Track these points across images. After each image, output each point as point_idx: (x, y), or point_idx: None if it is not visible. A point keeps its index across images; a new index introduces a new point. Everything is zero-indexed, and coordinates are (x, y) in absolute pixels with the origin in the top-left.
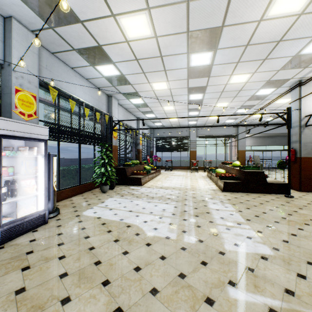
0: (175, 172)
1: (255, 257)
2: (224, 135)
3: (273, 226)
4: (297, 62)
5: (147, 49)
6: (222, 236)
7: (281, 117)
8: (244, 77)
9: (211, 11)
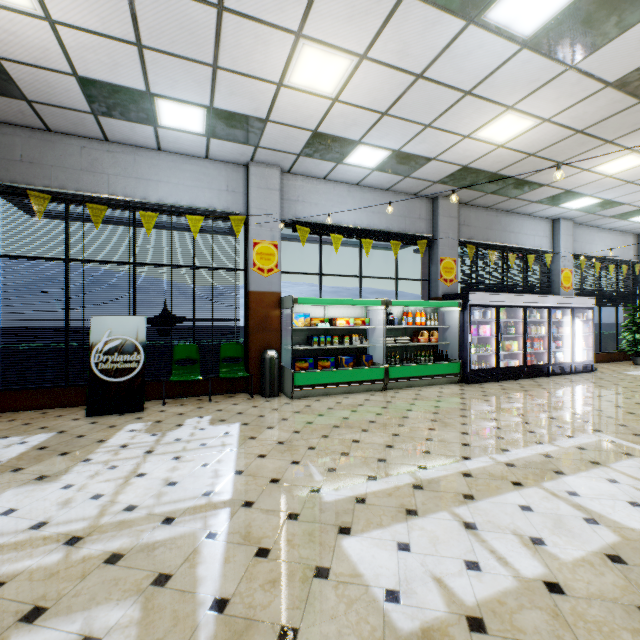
0: None
1: None
2: None
3: None
4: None
5: None
6: None
7: None
8: None
9: None
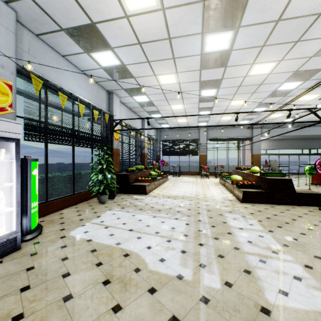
0: (184, 178)
1: None
2: (236, 137)
3: None
4: None
5: (152, 29)
6: (258, 275)
7: (314, 113)
8: (268, 67)
9: None
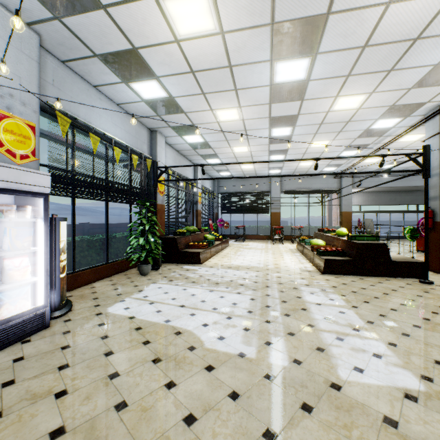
0: (250, 244)
1: (394, 396)
2: (320, 189)
3: (412, 334)
4: (439, 74)
5: (208, 55)
6: (332, 353)
7: (413, 160)
8: (357, 101)
9: None
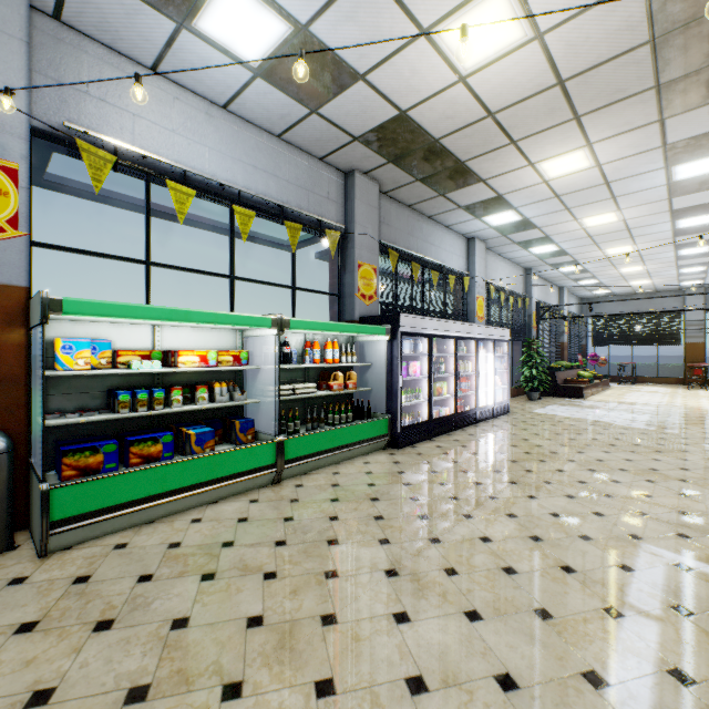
0: (644, 388)
1: None
2: None
3: None
4: None
5: (608, 228)
6: None
7: None
8: None
9: (703, 196)
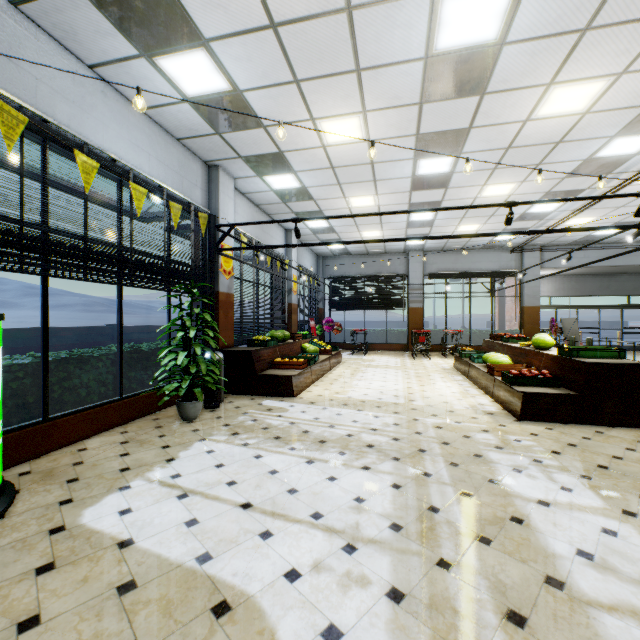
0: (376, 359)
1: None
2: (488, 271)
3: None
4: None
5: None
6: None
7: None
8: (586, 94)
9: None
